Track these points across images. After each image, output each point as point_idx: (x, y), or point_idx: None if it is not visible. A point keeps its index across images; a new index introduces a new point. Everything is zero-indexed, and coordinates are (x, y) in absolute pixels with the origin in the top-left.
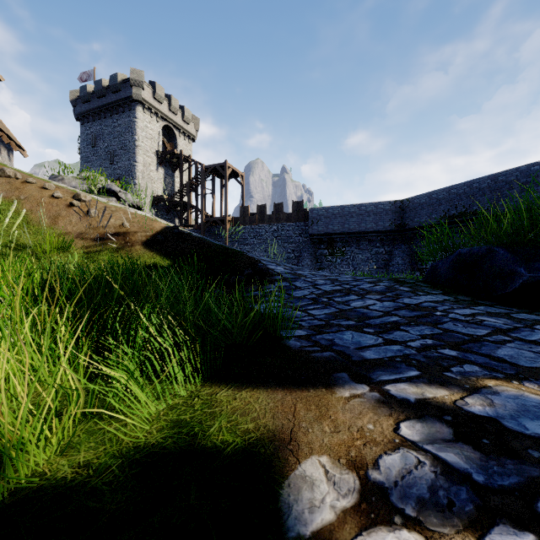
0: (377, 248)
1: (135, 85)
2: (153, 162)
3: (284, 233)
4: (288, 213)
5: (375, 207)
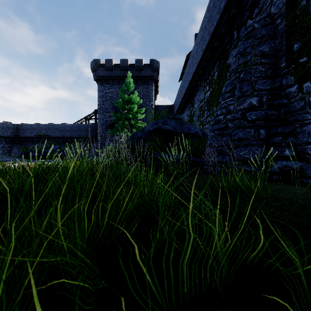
0: (4, 144)
1: None
2: None
3: None
4: None
5: (3, 125)
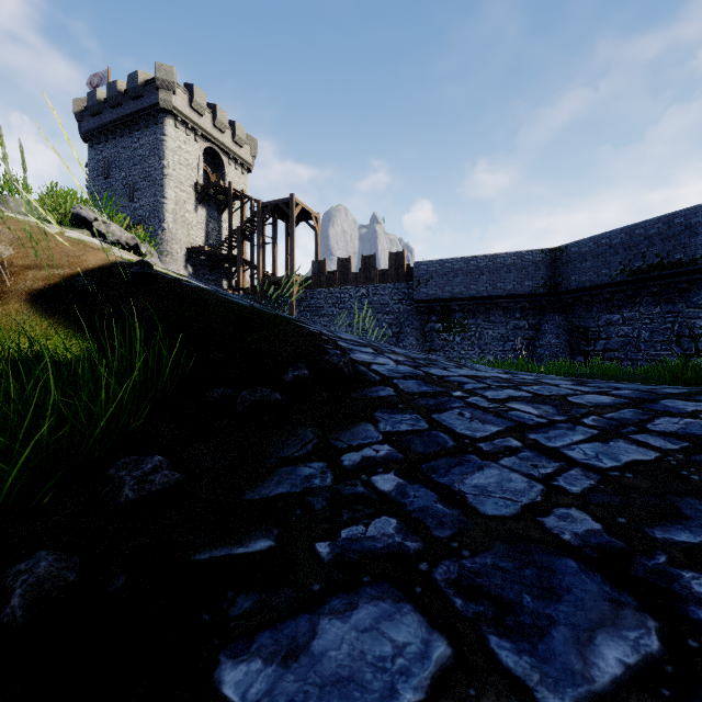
0: (516, 320)
1: (163, 88)
2: (189, 199)
3: (377, 299)
4: (383, 270)
5: (514, 260)
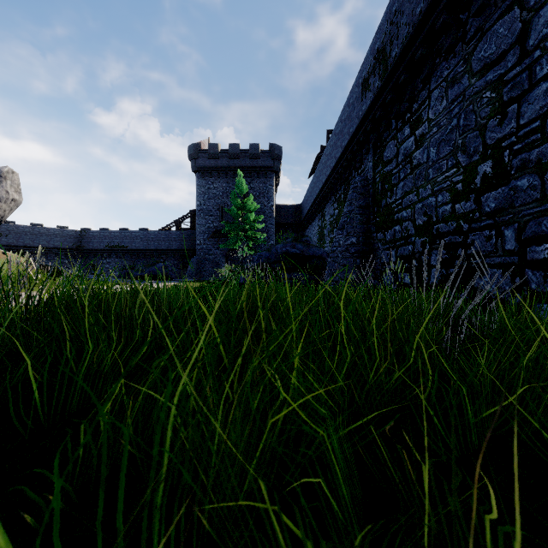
0: (63, 259)
1: None
2: None
3: None
4: None
5: (62, 232)
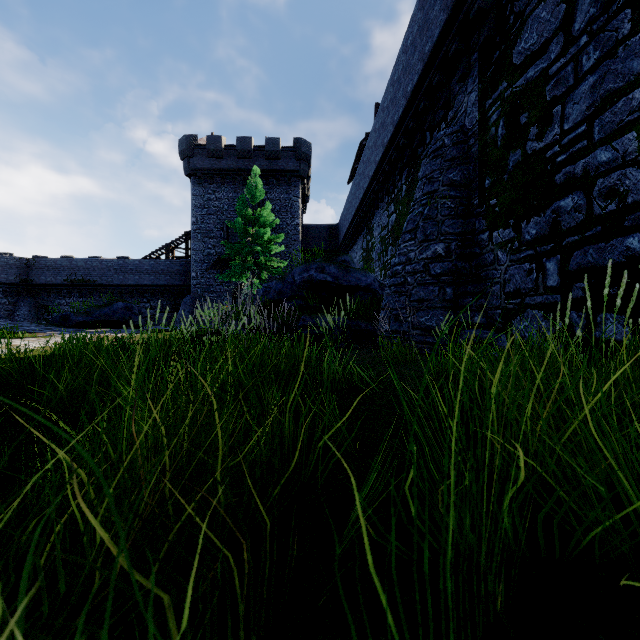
0: None
1: None
2: None
3: None
4: None
5: None
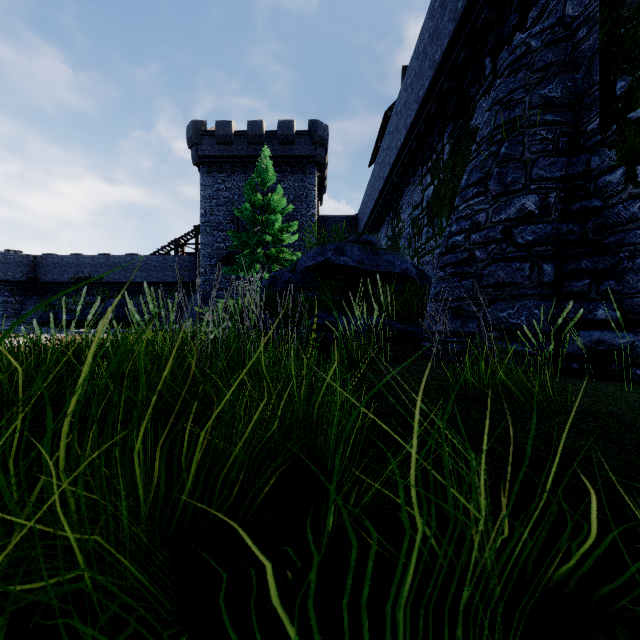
0: (6, 297)
1: None
2: None
3: None
4: None
5: (4, 257)
